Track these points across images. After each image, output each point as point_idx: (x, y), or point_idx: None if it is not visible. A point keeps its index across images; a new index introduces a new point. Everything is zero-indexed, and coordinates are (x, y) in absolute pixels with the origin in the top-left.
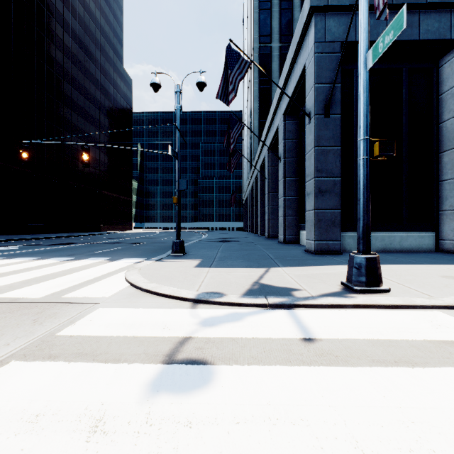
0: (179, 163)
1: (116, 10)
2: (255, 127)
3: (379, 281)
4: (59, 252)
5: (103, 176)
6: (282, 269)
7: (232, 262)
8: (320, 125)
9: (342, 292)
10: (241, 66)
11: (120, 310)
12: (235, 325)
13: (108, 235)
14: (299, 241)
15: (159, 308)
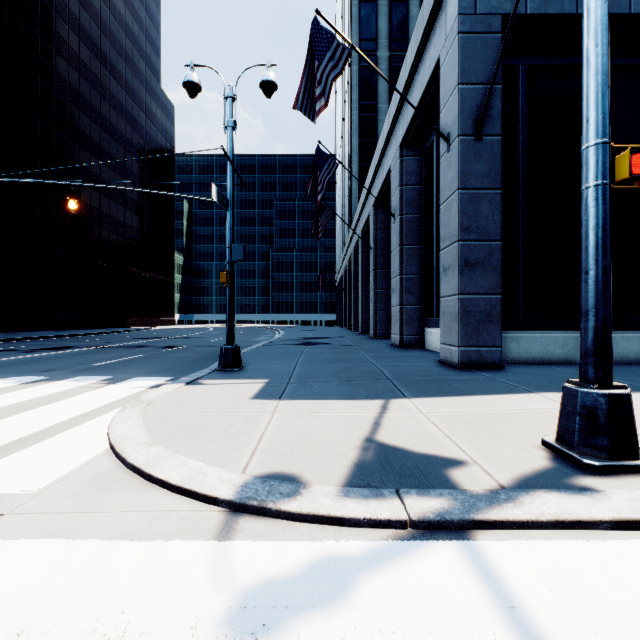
0: (231, 216)
1: (150, 2)
2: (354, 174)
3: (637, 448)
4: (32, 365)
5: (130, 246)
6: (413, 404)
7: (320, 385)
8: (468, 153)
9: (560, 471)
10: (335, 55)
11: (31, 549)
12: (330, 633)
13: (133, 334)
14: (425, 344)
15: (135, 541)
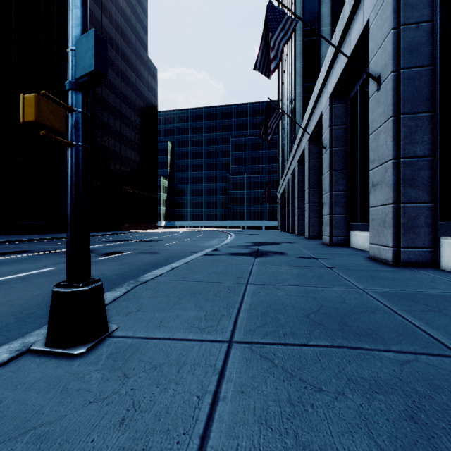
0: None
1: None
2: (298, 94)
3: None
4: None
5: (124, 171)
6: None
7: None
8: None
9: None
10: None
11: None
12: None
13: (115, 236)
14: (439, 262)
15: None
